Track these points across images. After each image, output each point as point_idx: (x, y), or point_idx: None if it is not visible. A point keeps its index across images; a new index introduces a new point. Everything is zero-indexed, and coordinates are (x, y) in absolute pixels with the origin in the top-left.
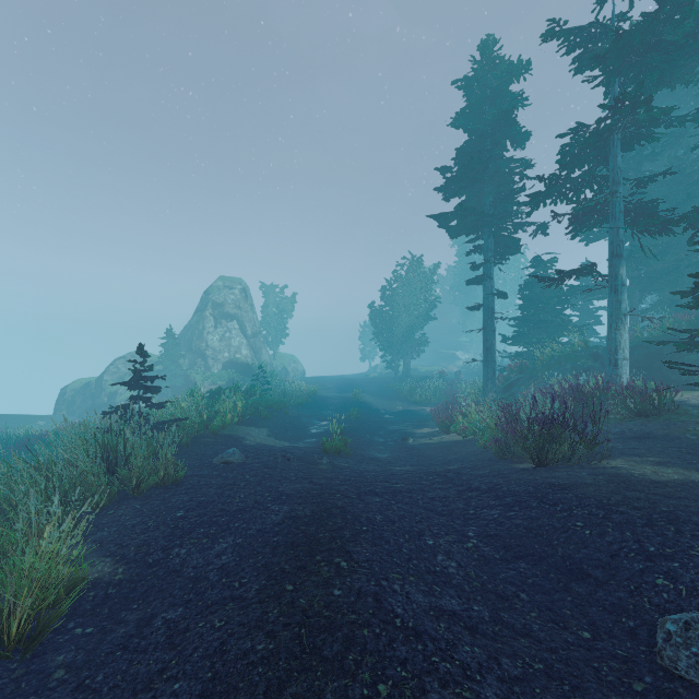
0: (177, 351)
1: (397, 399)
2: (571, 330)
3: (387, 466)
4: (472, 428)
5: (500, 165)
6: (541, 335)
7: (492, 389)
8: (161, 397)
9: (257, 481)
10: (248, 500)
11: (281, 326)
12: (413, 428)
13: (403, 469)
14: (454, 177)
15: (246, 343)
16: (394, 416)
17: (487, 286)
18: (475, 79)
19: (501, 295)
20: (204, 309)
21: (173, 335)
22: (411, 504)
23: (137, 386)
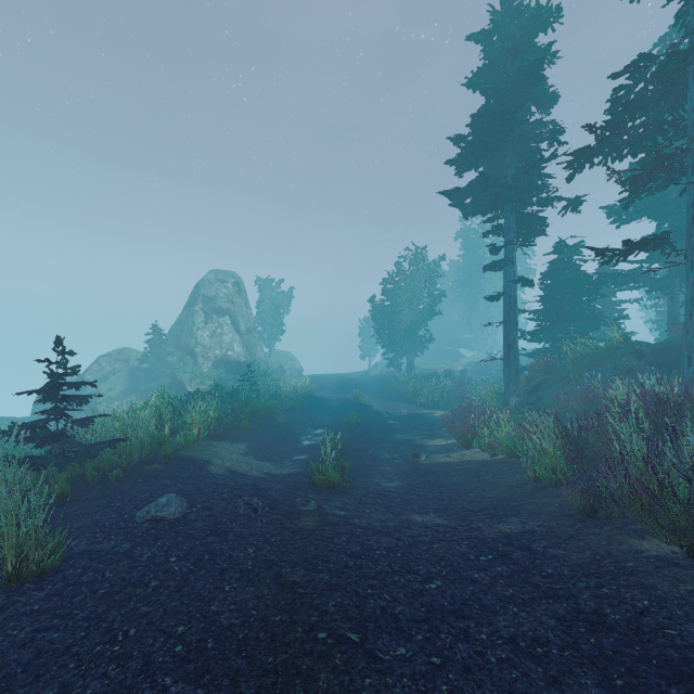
0: (163, 348)
1: (400, 400)
2: (602, 324)
3: (401, 512)
4: (505, 446)
5: (525, 129)
6: (566, 330)
7: (514, 392)
8: (146, 397)
9: (182, 574)
10: (134, 652)
11: (277, 321)
12: (423, 438)
13: (427, 522)
14: (471, 145)
15: (239, 340)
16: (399, 422)
17: (509, 272)
18: (496, 28)
19: (526, 282)
20: (194, 304)
21: (158, 331)
22: (474, 666)
23: (50, 395)
